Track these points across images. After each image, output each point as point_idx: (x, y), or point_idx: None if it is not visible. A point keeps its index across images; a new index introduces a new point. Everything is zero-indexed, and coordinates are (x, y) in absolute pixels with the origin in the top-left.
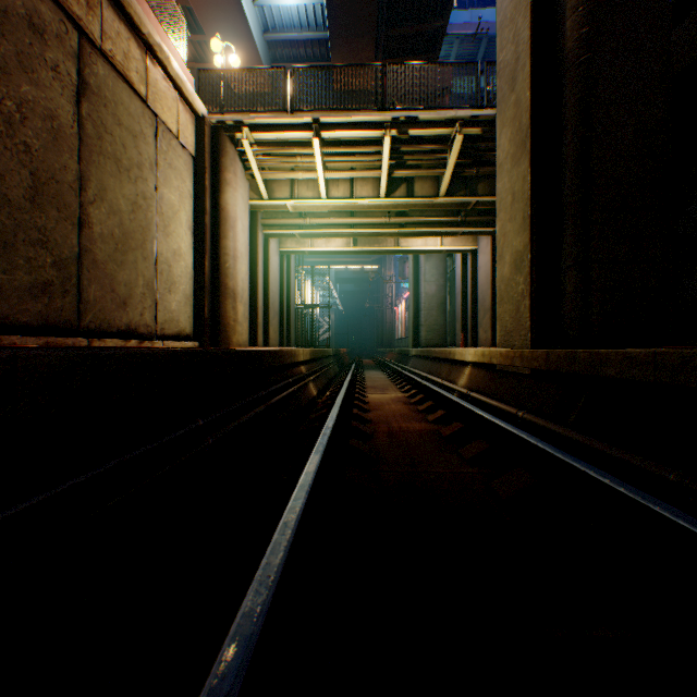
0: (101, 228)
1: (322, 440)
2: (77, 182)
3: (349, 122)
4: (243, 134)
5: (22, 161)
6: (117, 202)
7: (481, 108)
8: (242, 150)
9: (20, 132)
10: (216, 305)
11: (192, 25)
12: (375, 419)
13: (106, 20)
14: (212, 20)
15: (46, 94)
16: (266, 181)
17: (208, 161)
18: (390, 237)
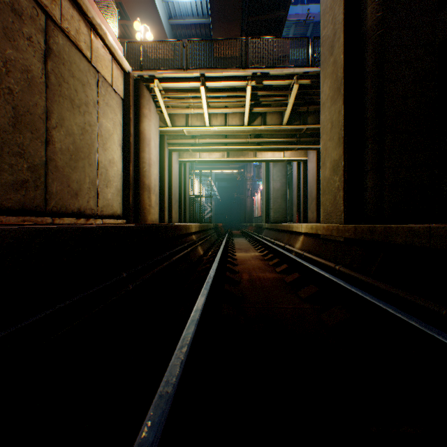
0: (61, 144)
1: (206, 286)
2: (45, 114)
3: (224, 76)
4: (155, 84)
5: (7, 100)
6: (71, 127)
7: (310, 67)
8: (154, 95)
9: (5, 80)
10: (137, 195)
11: (122, 14)
12: (241, 271)
13: (64, 7)
14: (135, 10)
15: (23, 55)
16: (170, 115)
17: (132, 102)
18: (250, 152)
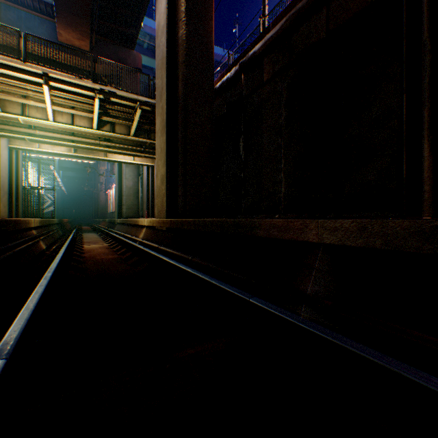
0: None
1: (57, 260)
2: None
3: (71, 82)
4: None
5: None
6: None
7: (152, 98)
8: None
9: None
10: None
11: None
12: (88, 256)
13: None
14: None
15: None
16: None
17: None
18: (101, 152)
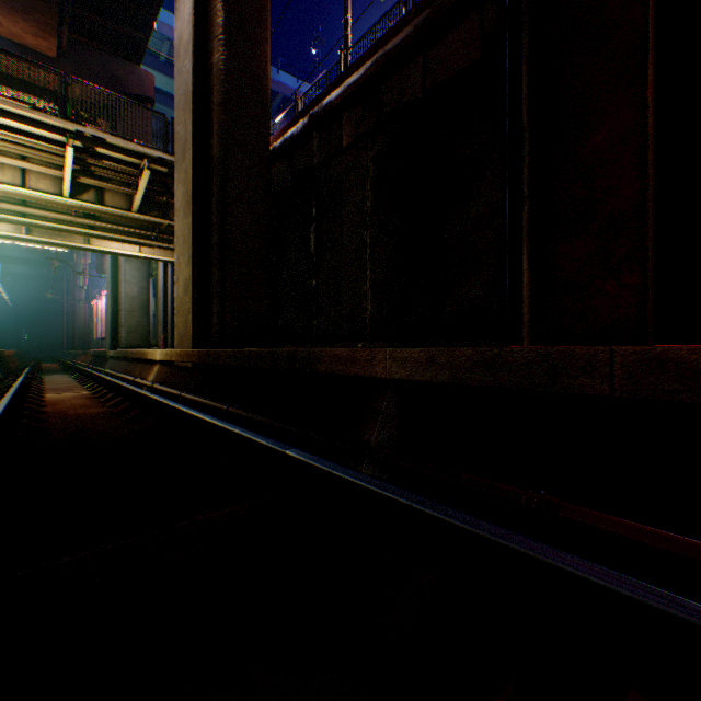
0: None
1: None
2: None
3: (21, 114)
4: None
5: None
6: None
7: (170, 153)
8: None
9: None
10: None
11: None
12: (53, 411)
13: None
14: None
15: None
16: None
17: None
18: (79, 236)
